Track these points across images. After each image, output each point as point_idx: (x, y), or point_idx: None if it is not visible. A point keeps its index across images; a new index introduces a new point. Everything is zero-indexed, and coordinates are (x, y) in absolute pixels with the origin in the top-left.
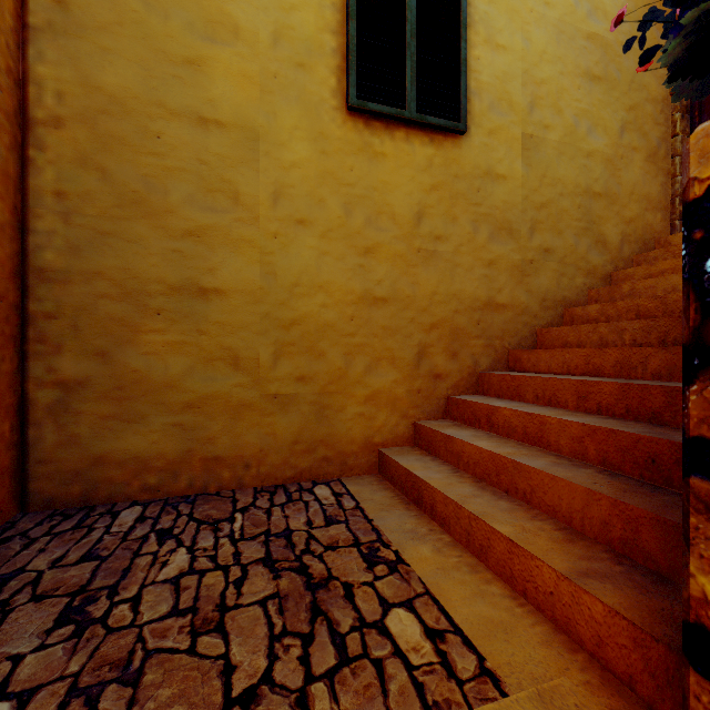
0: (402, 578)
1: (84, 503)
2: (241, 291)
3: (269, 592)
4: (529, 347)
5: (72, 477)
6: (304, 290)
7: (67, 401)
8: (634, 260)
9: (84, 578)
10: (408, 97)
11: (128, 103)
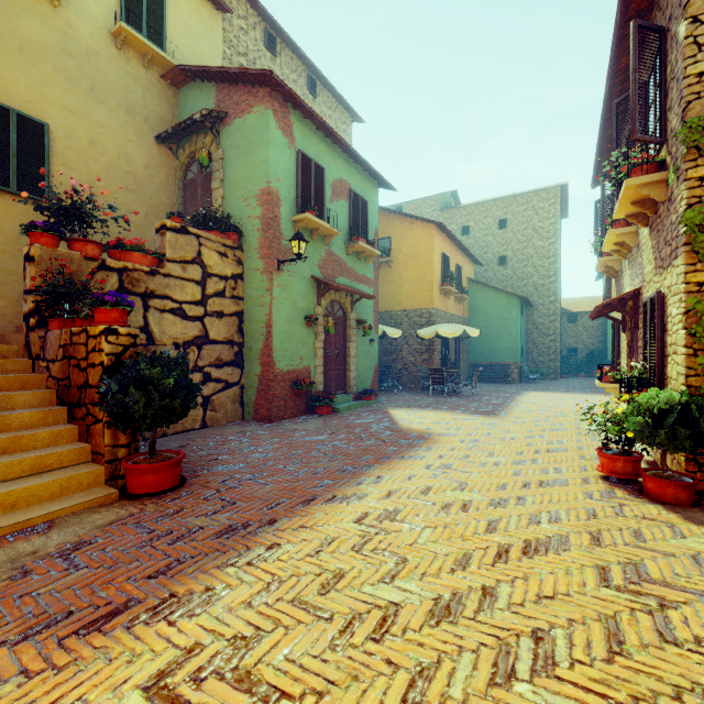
0: None
1: None
2: None
3: None
4: None
5: None
6: None
7: None
8: None
9: None
10: (12, 183)
11: None
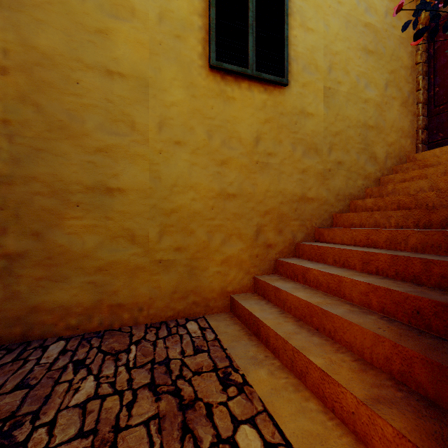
0: (247, 398)
1: (23, 339)
2: (136, 189)
3: (151, 414)
4: (328, 226)
5: (14, 321)
6: (180, 189)
7: (10, 267)
8: (393, 169)
9: (15, 405)
10: (250, 60)
11: (55, 59)
